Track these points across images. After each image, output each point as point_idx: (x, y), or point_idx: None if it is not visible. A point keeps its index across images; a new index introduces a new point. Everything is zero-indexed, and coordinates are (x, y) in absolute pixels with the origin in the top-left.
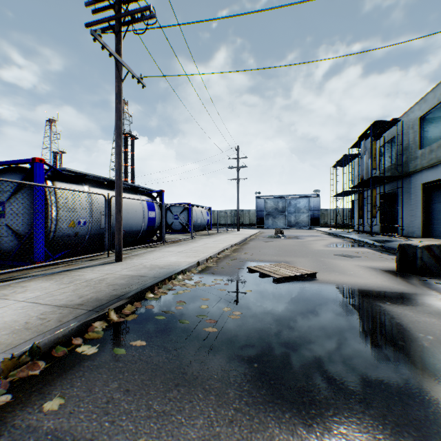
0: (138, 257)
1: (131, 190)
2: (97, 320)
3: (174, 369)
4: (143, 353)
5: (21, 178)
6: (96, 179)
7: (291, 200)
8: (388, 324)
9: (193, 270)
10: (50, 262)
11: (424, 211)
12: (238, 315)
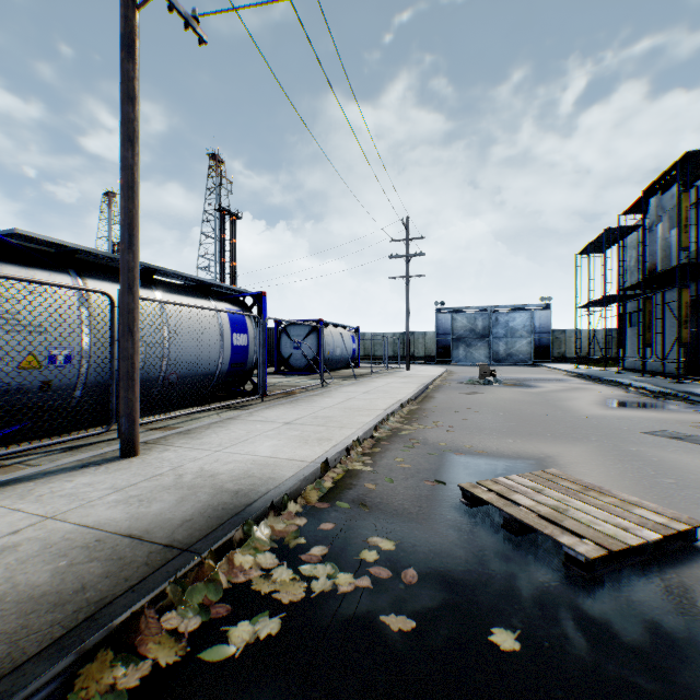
0: (186, 439)
1: (197, 290)
2: None
3: None
4: None
5: None
6: (113, 264)
7: (498, 316)
8: None
9: (309, 490)
10: None
11: None
12: None
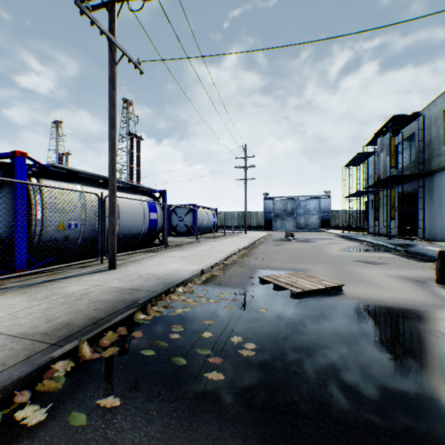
0: (135, 263)
1: (131, 190)
2: (61, 358)
3: None
4: (113, 422)
5: (1, 175)
6: (91, 177)
7: (300, 202)
8: None
9: (196, 280)
10: (30, 271)
11: None
12: (251, 348)
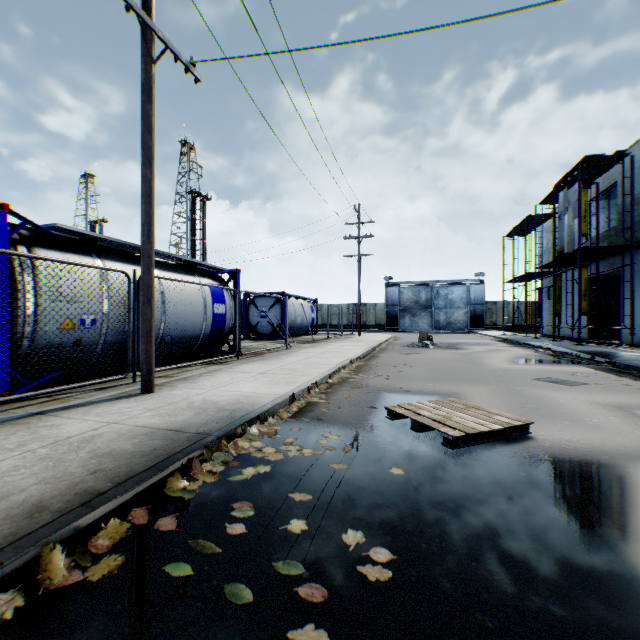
0: (186, 383)
1: (185, 268)
2: None
3: None
4: None
5: None
6: (121, 248)
7: (439, 289)
8: None
9: (281, 412)
10: (9, 397)
11: None
12: (383, 561)
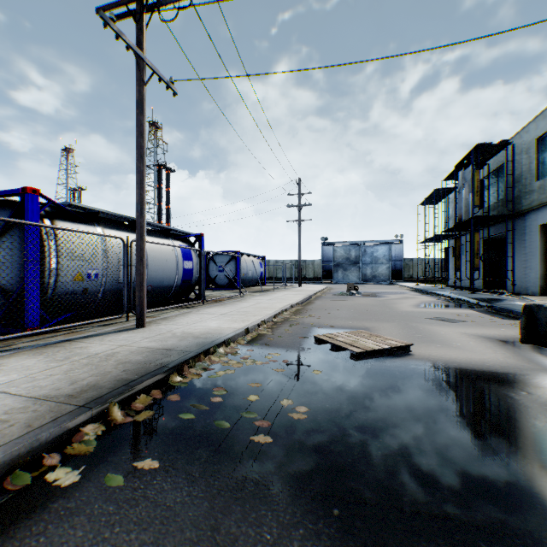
0: (167, 321)
1: (161, 233)
2: (90, 421)
3: (199, 519)
4: (152, 483)
5: (8, 216)
6: (114, 218)
7: (366, 248)
8: (537, 431)
9: (240, 340)
10: (45, 329)
11: (543, 260)
12: (303, 412)
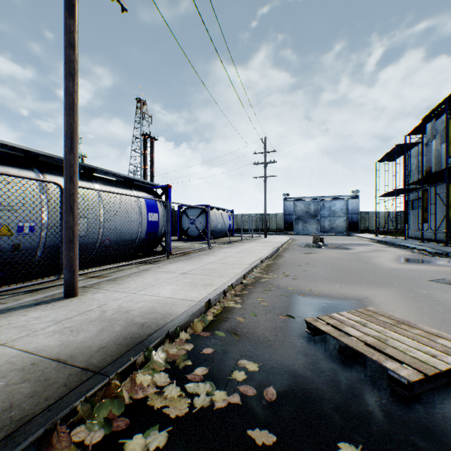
0: (112, 285)
1: (124, 184)
2: None
3: None
4: None
5: None
6: None
7: (324, 203)
8: None
9: (196, 322)
10: None
11: None
12: None
